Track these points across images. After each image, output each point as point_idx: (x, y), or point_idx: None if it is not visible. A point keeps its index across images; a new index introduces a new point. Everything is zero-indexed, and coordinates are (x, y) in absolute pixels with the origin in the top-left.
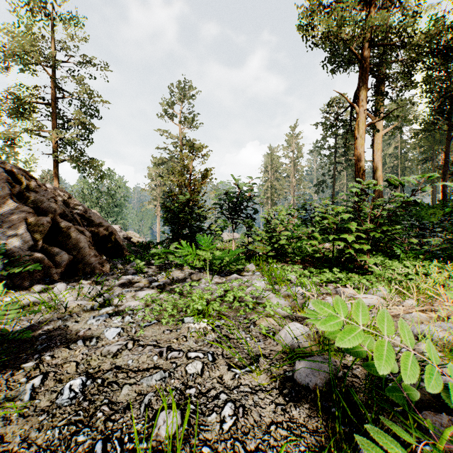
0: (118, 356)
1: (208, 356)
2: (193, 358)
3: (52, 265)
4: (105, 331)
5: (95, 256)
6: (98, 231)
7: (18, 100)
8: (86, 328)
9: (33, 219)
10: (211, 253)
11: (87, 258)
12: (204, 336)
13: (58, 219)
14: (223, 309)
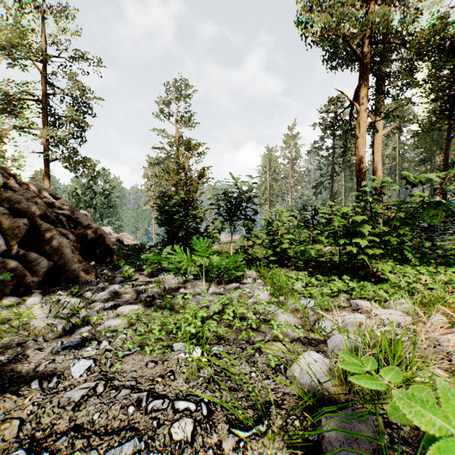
0: (82, 406)
1: (202, 408)
2: (182, 411)
3: (28, 273)
4: (72, 365)
5: (80, 262)
6: (85, 233)
7: (7, 96)
8: (50, 358)
9: (8, 221)
10: (208, 256)
11: (70, 264)
12: (197, 372)
13: (38, 221)
14: (221, 331)
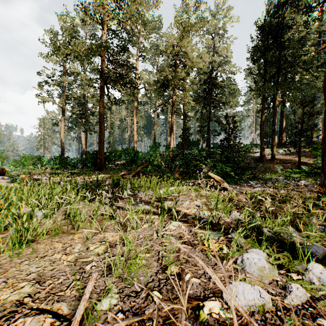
0: None
1: None
2: None
3: None
4: None
5: None
6: None
7: None
8: None
9: None
10: None
11: None
12: None
13: None
14: None
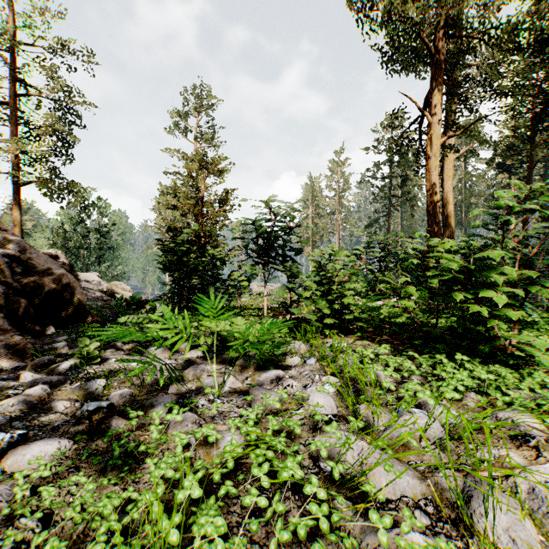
0: None
1: None
2: None
3: None
4: None
5: (6, 331)
6: (41, 282)
7: None
8: None
9: None
10: None
11: None
12: None
13: None
14: None
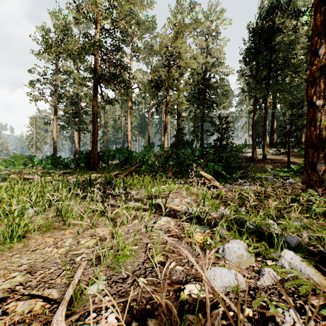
0: None
1: None
2: None
3: None
4: None
5: None
6: None
7: None
8: None
9: None
10: None
11: None
12: None
13: None
14: None
